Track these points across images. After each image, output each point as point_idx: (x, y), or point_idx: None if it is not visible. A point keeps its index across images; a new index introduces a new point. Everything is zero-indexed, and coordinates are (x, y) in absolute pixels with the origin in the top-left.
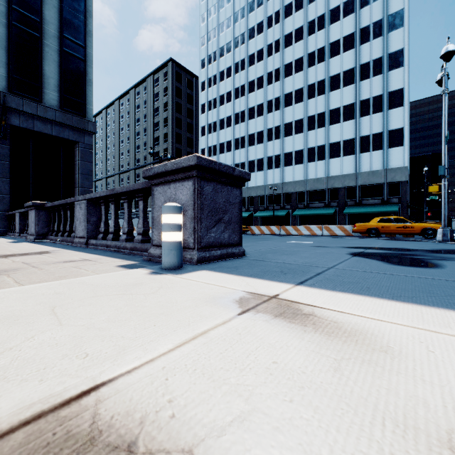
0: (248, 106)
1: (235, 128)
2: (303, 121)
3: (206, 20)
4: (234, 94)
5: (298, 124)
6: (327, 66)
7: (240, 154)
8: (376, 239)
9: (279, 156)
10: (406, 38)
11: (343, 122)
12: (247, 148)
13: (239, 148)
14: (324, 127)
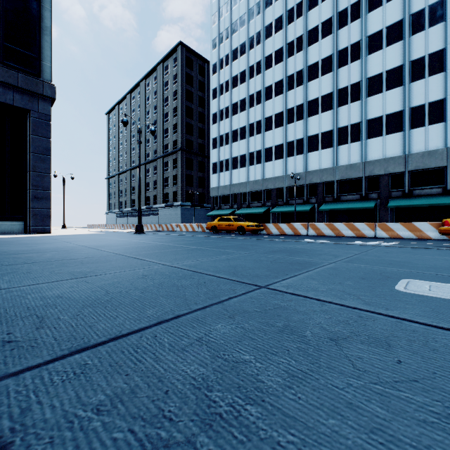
0: (264, 85)
1: (250, 112)
2: (332, 96)
3: None
4: (248, 74)
5: (325, 99)
6: (364, 23)
7: (255, 141)
8: None
9: (302, 140)
10: None
11: (386, 91)
12: (263, 134)
13: (254, 135)
14: (360, 100)
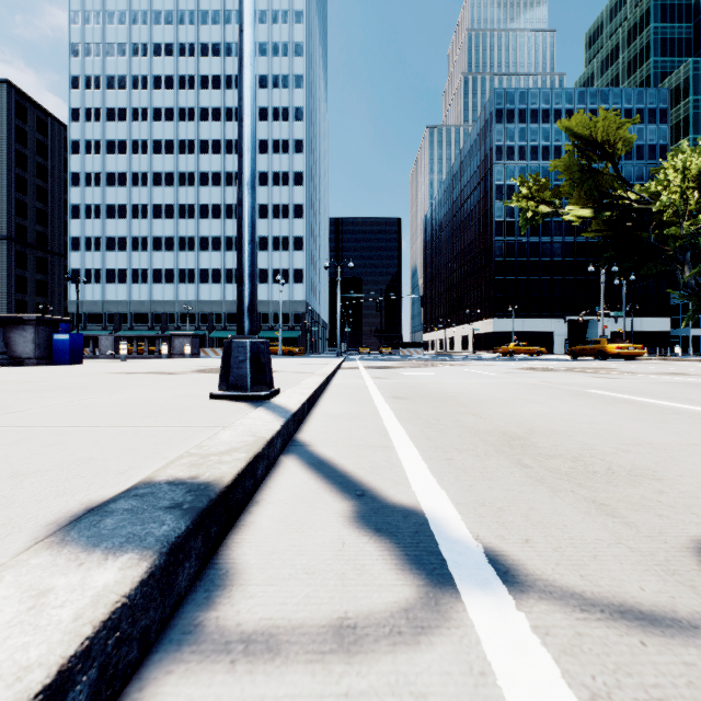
0: (153, 201)
1: (133, 223)
2: (221, 240)
3: (82, 56)
4: (131, 179)
5: (215, 241)
6: None
7: (141, 258)
8: None
9: (194, 270)
10: (305, 197)
11: (259, 252)
12: (151, 253)
13: (139, 250)
14: None
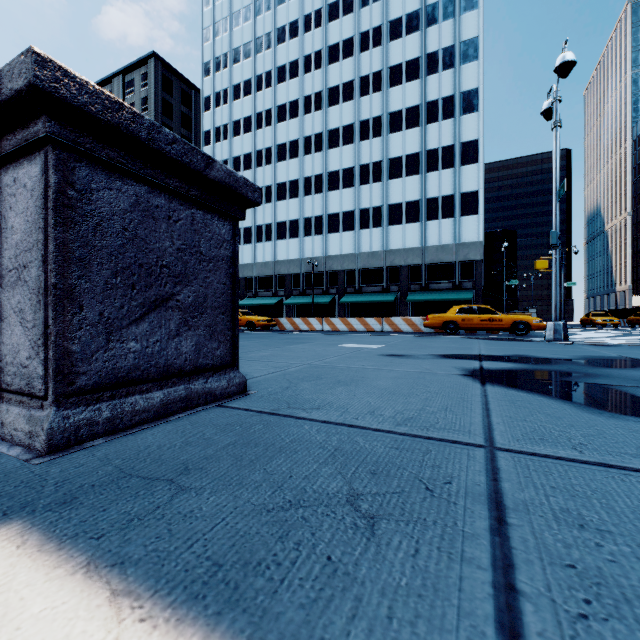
0: (276, 141)
1: (257, 172)
2: (354, 171)
3: (212, 3)
4: (255, 122)
5: (347, 174)
6: (385, 98)
7: (265, 212)
8: (464, 337)
9: (321, 217)
10: (481, 75)
11: (406, 177)
12: (274, 204)
13: (263, 203)
14: (382, 182)
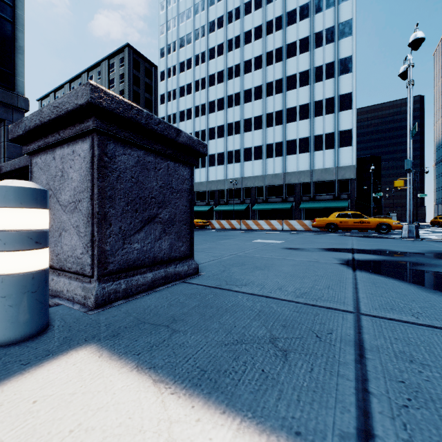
0: (208, 99)
1: (196, 121)
2: (262, 118)
3: (165, 8)
4: (194, 87)
5: (257, 120)
6: (284, 66)
7: None
8: (341, 235)
9: (239, 150)
10: (354, 46)
11: (299, 121)
12: (207, 142)
13: None
14: (282, 125)
